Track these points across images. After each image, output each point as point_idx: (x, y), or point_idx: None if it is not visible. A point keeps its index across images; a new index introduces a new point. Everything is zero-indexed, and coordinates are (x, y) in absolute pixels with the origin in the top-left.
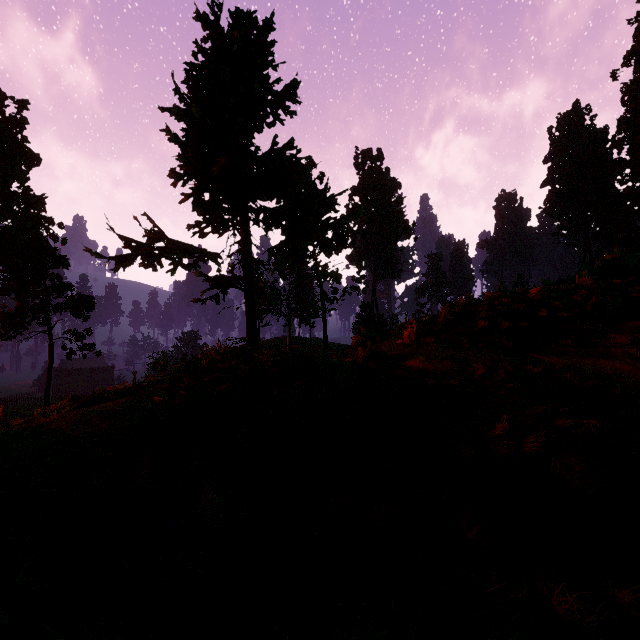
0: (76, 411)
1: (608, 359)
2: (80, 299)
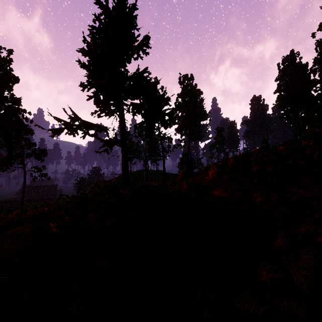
0: None
1: None
2: (39, 151)
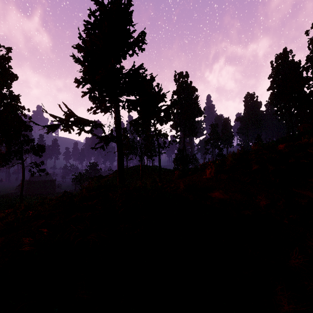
0: None
1: None
2: (38, 147)
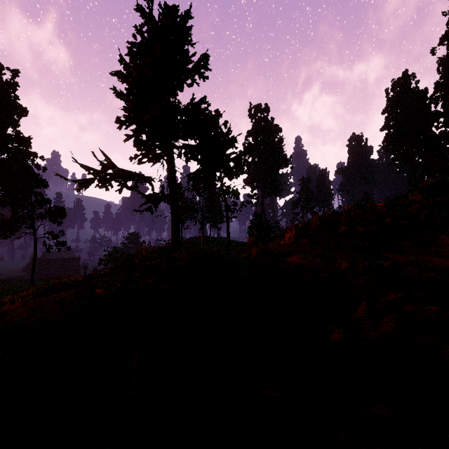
0: (35, 300)
1: (439, 257)
2: (56, 210)
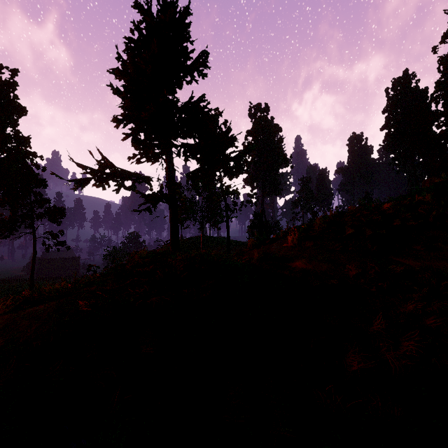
0: (9, 315)
1: None
2: (55, 210)
